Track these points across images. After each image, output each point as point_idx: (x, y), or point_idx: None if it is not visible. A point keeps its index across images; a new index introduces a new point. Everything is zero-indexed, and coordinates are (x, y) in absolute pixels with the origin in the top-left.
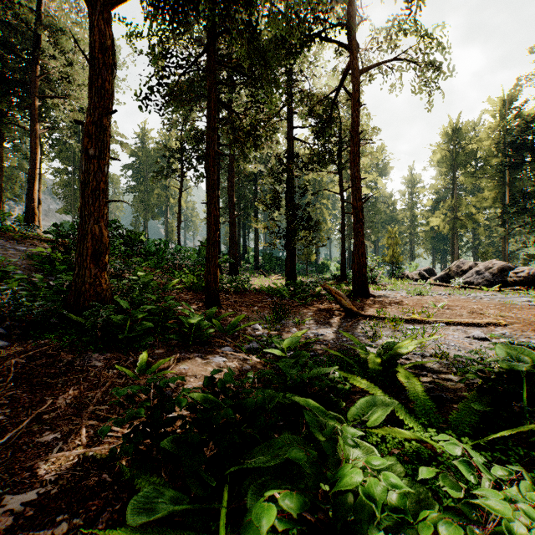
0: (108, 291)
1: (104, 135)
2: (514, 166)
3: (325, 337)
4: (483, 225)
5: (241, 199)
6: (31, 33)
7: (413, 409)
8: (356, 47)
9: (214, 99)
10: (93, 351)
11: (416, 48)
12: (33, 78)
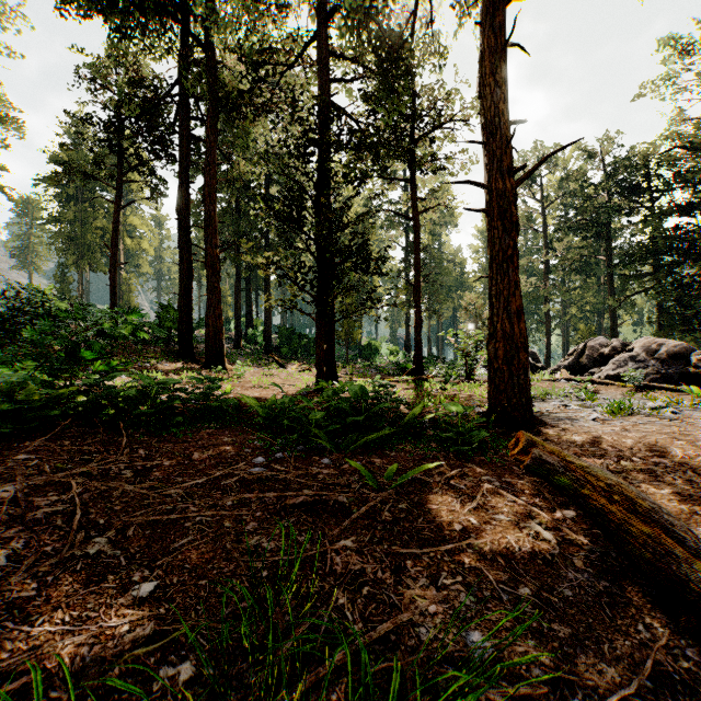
0: None
1: None
2: (629, 211)
3: None
4: (575, 294)
5: (240, 237)
6: None
7: None
8: None
9: None
10: None
11: None
12: None
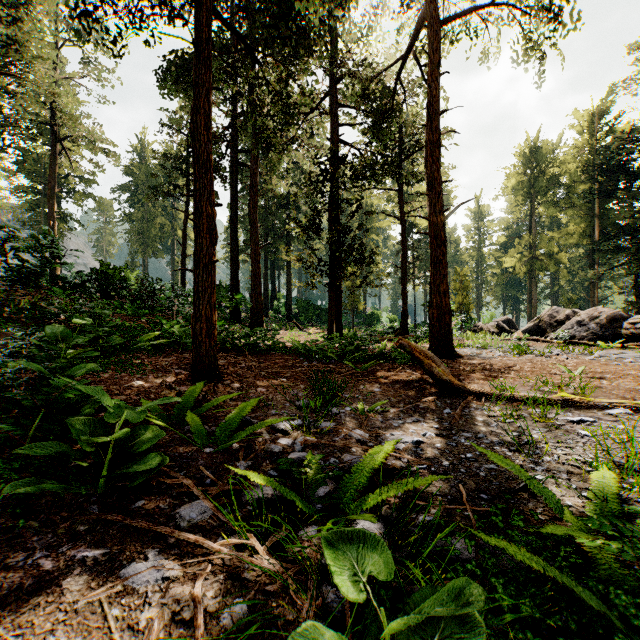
0: None
1: None
2: (606, 194)
3: (427, 449)
4: (563, 267)
5: (268, 229)
6: None
7: None
8: None
9: (208, 9)
10: None
11: None
12: None
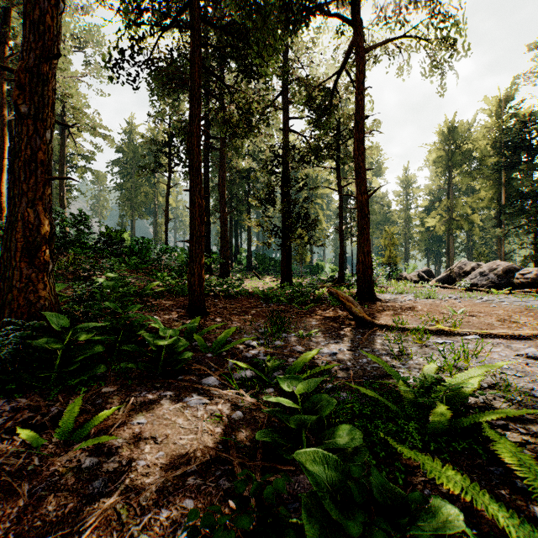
0: (48, 299)
1: (43, 87)
2: (511, 166)
3: (339, 357)
4: (477, 226)
5: (233, 197)
6: (1, 11)
7: (531, 515)
8: (360, 23)
9: (199, 64)
10: (0, 394)
11: (427, 24)
12: (0, 58)
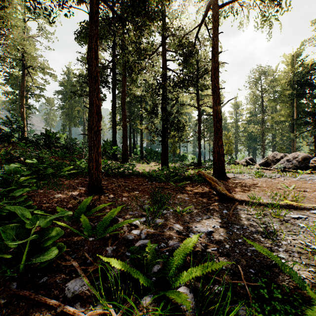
0: None
1: None
2: (300, 95)
3: (216, 236)
4: (278, 132)
5: (131, 113)
6: None
7: None
8: None
9: None
10: None
11: None
12: None
